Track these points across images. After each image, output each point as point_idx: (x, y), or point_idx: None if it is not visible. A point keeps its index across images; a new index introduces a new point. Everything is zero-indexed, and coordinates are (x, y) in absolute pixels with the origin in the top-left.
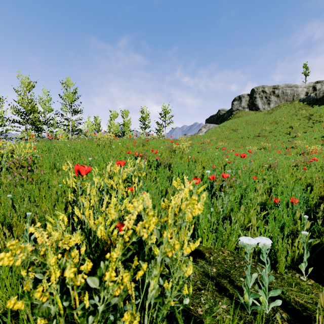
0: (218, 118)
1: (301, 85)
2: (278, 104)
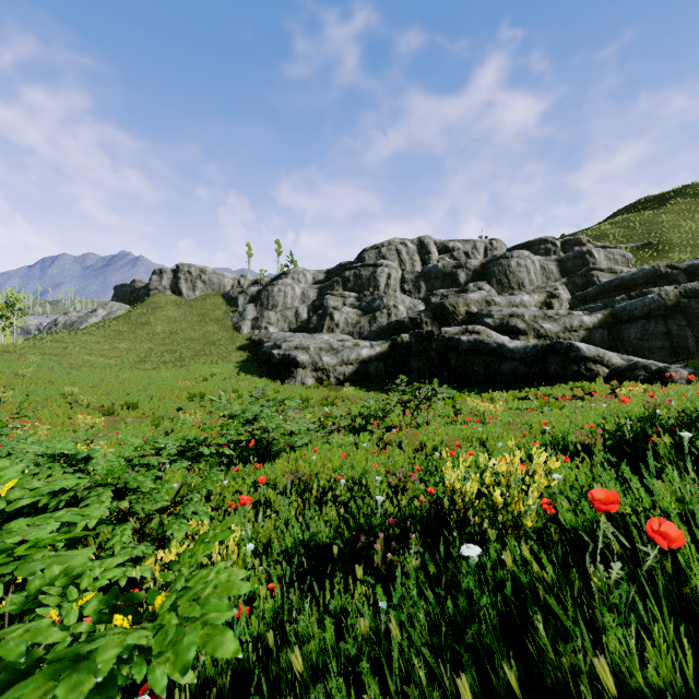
0: (134, 292)
1: (228, 276)
2: (205, 293)
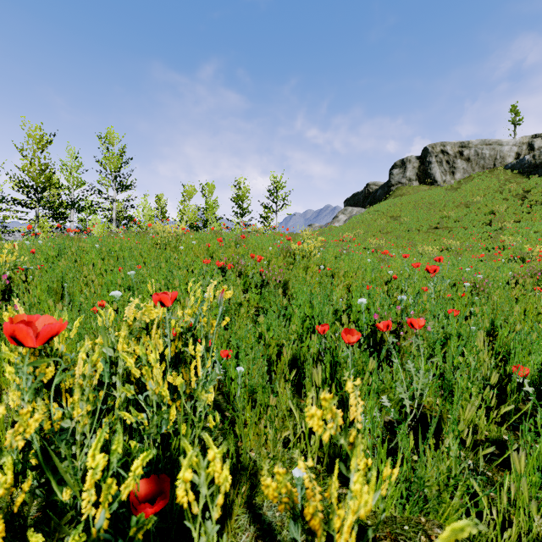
0: (367, 197)
1: (508, 142)
2: (469, 174)
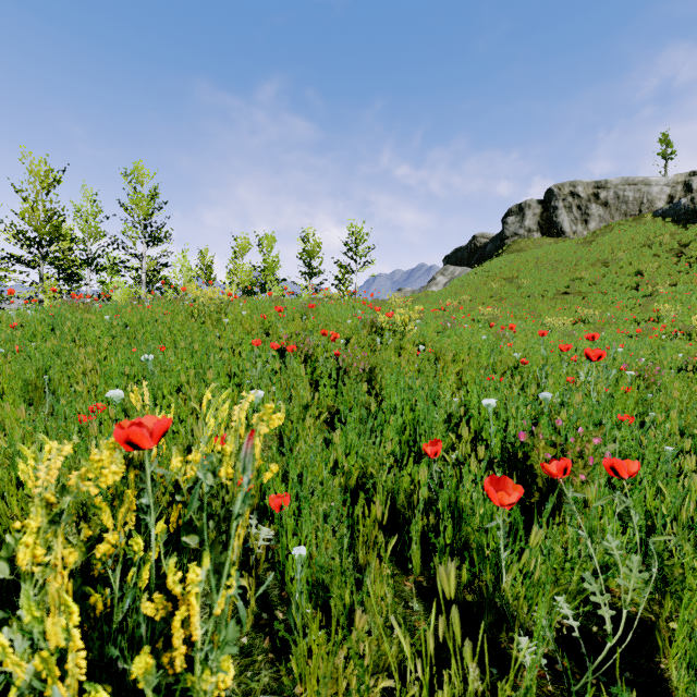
0: (473, 253)
1: (658, 181)
2: (607, 222)
